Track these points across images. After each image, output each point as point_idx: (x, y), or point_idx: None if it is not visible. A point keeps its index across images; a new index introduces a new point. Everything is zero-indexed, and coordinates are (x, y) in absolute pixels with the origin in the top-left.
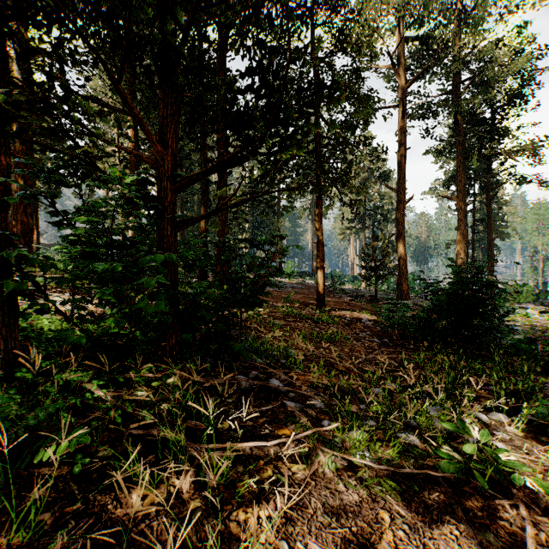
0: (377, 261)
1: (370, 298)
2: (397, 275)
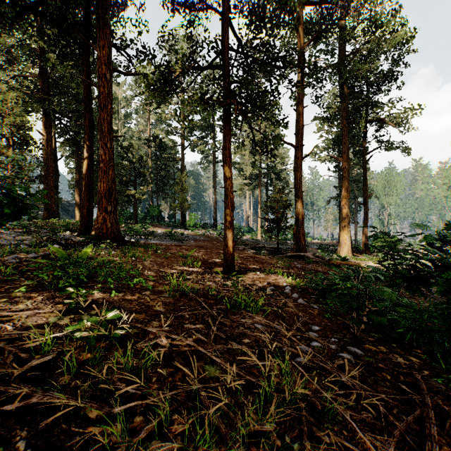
0: (278, 213)
1: (271, 249)
2: (295, 227)
